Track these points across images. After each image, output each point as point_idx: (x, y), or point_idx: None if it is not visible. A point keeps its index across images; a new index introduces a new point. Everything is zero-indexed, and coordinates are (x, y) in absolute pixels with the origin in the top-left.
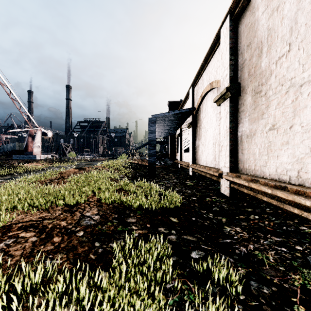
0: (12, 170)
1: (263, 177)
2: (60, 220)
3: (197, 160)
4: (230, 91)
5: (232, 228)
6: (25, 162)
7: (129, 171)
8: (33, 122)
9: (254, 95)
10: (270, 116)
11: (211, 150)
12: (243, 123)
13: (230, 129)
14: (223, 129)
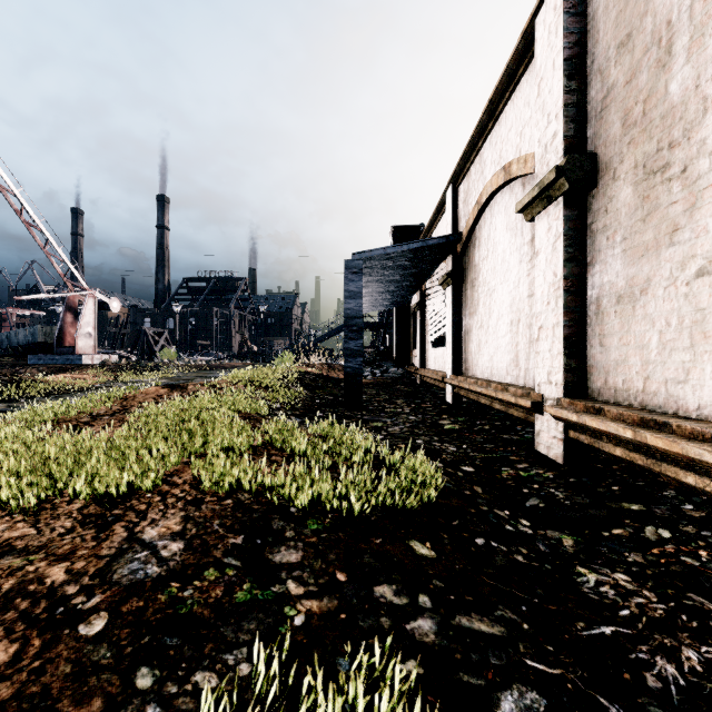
0: (16, 390)
1: (676, 412)
2: (52, 557)
3: (466, 365)
4: (567, 176)
5: (601, 575)
6: (55, 370)
7: (296, 393)
8: (77, 277)
9: (644, 179)
10: (704, 234)
11: (506, 340)
12: (606, 262)
13: (565, 281)
14: (545, 282)
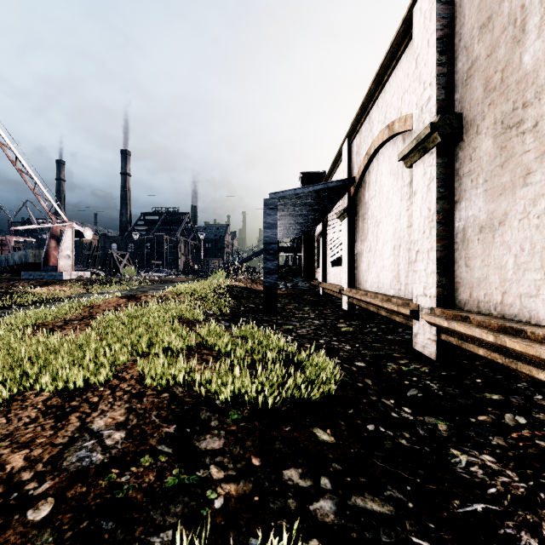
0: (10, 299)
1: (529, 321)
2: (15, 445)
3: (358, 280)
4: (439, 131)
5: (471, 456)
6: (41, 284)
7: (226, 302)
8: (59, 212)
9: (502, 132)
10: None
11: (389, 261)
12: (470, 199)
13: (437, 214)
14: (421, 215)
